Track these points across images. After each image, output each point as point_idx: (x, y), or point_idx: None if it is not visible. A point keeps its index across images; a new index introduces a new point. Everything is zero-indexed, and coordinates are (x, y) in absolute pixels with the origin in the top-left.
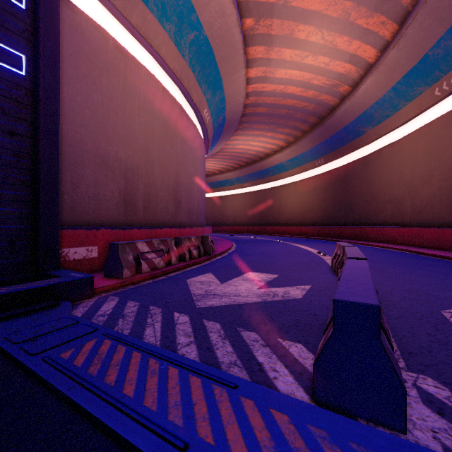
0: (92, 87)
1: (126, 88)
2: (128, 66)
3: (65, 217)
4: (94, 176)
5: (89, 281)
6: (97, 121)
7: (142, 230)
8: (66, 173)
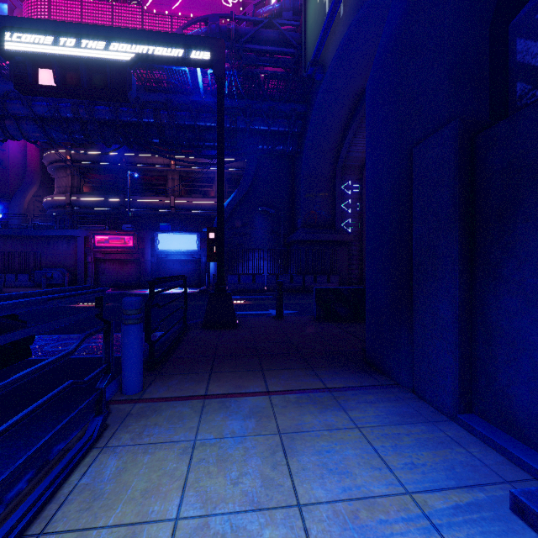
0: None
1: None
2: None
3: None
4: None
5: None
6: None
7: None
8: None
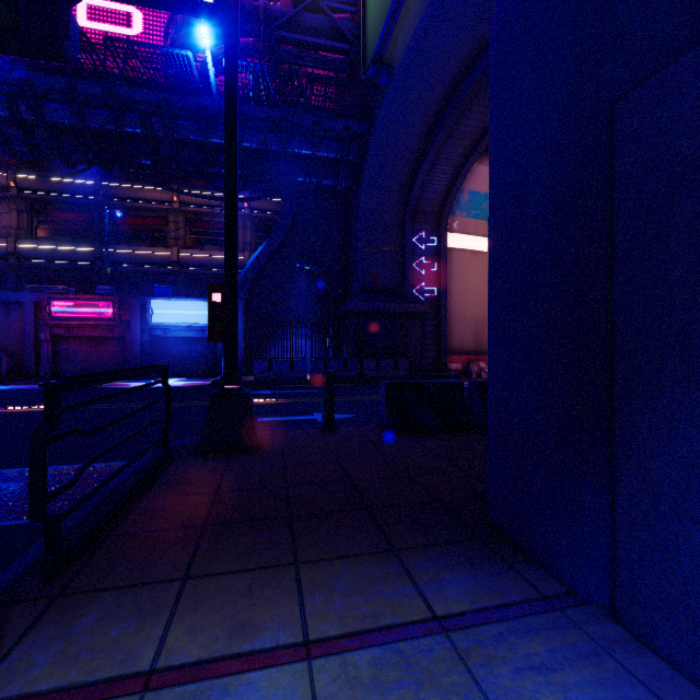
0: (459, 282)
1: (476, 273)
2: (478, 259)
3: (447, 350)
4: (459, 328)
5: (459, 375)
6: (461, 299)
7: (485, 356)
8: (448, 329)
